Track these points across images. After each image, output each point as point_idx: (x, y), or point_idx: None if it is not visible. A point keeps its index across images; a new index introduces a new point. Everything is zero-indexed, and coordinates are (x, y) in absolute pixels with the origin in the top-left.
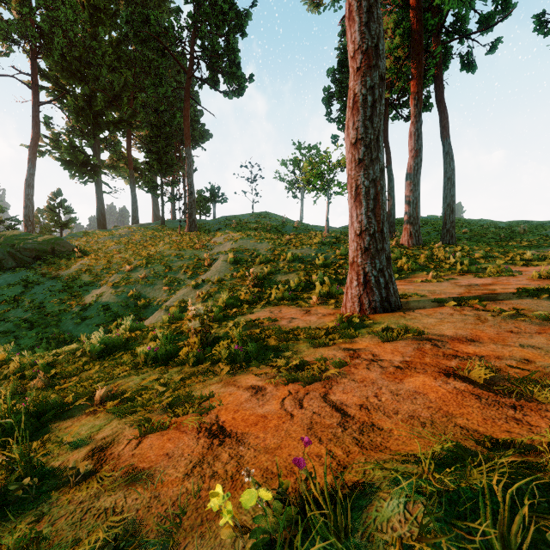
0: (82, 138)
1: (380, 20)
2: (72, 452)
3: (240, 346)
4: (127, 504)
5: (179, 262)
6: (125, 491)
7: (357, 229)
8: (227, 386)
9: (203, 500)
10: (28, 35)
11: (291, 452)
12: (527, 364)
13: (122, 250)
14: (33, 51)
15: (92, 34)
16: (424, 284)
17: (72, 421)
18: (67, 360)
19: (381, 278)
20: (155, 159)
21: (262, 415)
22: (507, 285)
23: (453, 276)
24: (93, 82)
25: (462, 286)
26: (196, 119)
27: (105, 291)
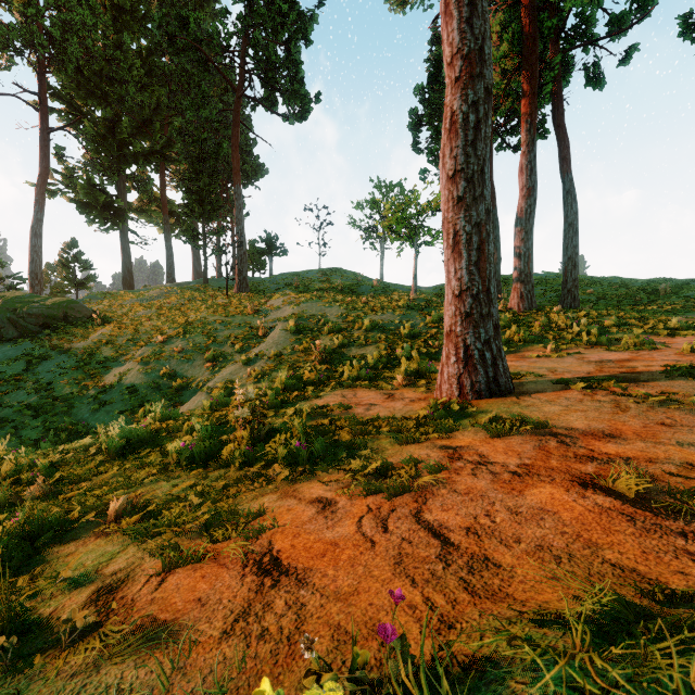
0: (104, 174)
1: (485, 15)
2: (70, 593)
3: (302, 443)
4: (138, 680)
5: (225, 331)
6: (137, 659)
7: (456, 288)
8: (284, 498)
9: (247, 675)
10: (35, 43)
11: (373, 600)
12: (691, 471)
13: (153, 316)
14: (41, 63)
15: (116, 42)
16: (541, 359)
17: (76, 545)
18: (77, 459)
19: (488, 353)
20: (196, 200)
21: (332, 542)
22: (650, 362)
23: (577, 349)
24: (117, 102)
25: (591, 363)
26: (248, 149)
27: (130, 369)
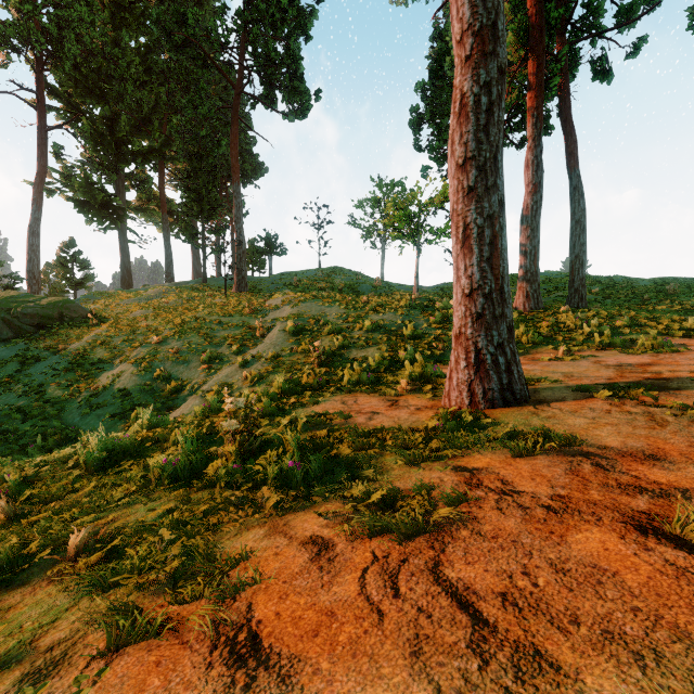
0: (102, 173)
1: None
2: None
3: (296, 462)
4: None
5: (222, 332)
6: None
7: (466, 286)
8: (273, 535)
9: None
10: (31, 40)
11: None
12: None
13: (150, 316)
14: (39, 61)
15: (114, 40)
16: (553, 362)
17: (23, 593)
18: (53, 473)
19: (501, 357)
20: (195, 199)
21: (327, 610)
22: (675, 366)
23: (590, 351)
24: (115, 100)
25: (610, 367)
26: (247, 148)
27: (124, 370)
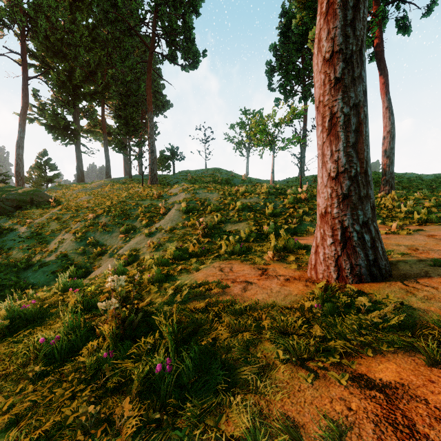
0: (64, 107)
1: None
2: None
3: (167, 358)
4: None
5: (137, 211)
6: None
7: (332, 170)
8: None
9: None
10: (16, 19)
11: None
12: None
13: (91, 200)
14: (23, 34)
15: (71, 20)
16: (391, 236)
17: None
18: None
19: (366, 235)
20: (124, 123)
21: None
22: None
23: (412, 226)
24: (73, 60)
25: None
26: (159, 91)
27: (66, 238)
